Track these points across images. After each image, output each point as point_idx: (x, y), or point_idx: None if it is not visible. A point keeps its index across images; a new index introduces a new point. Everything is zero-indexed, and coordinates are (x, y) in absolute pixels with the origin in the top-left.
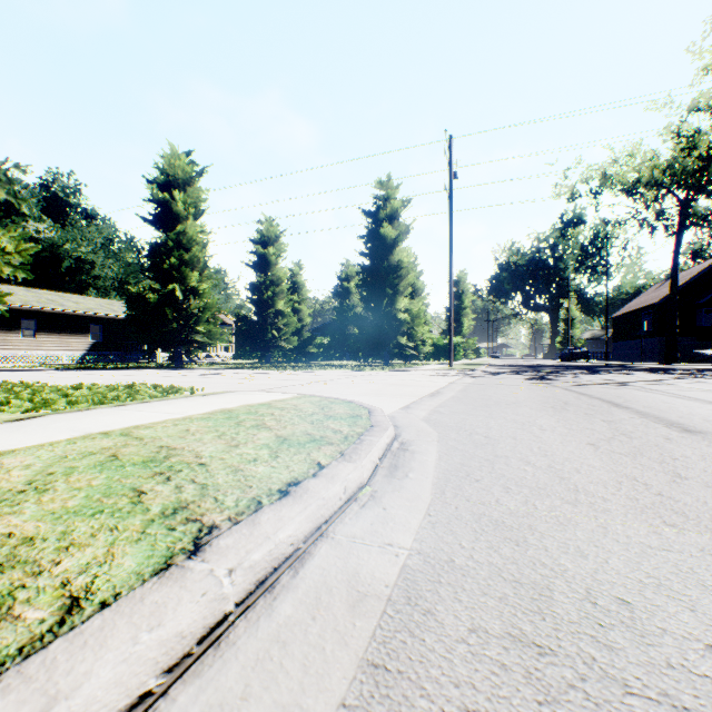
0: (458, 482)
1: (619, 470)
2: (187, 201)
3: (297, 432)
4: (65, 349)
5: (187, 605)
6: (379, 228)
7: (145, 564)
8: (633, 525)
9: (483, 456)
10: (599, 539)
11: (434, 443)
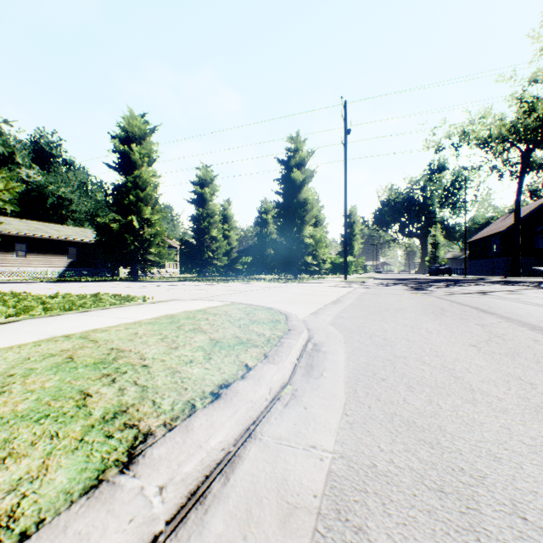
0: (367, 381)
1: (503, 369)
2: (142, 152)
3: (227, 335)
4: (49, 266)
5: (111, 537)
6: (290, 173)
7: (76, 480)
8: (533, 426)
9: (384, 356)
10: (506, 441)
11: (341, 344)
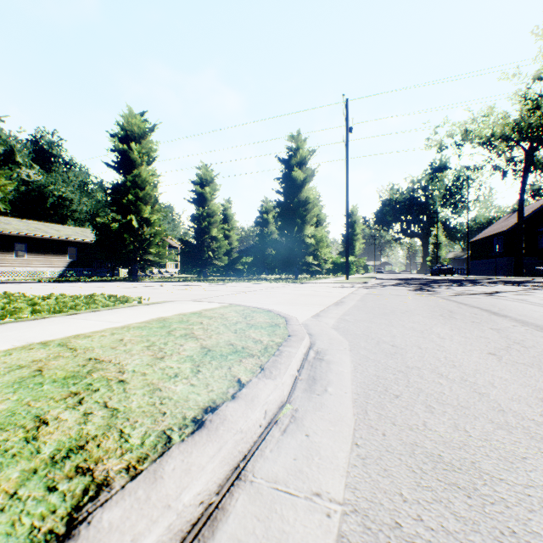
0: (378, 398)
1: (532, 383)
2: (141, 151)
3: (221, 342)
4: (48, 266)
5: None
6: (291, 172)
7: None
8: None
9: (395, 367)
10: None
11: (347, 352)
